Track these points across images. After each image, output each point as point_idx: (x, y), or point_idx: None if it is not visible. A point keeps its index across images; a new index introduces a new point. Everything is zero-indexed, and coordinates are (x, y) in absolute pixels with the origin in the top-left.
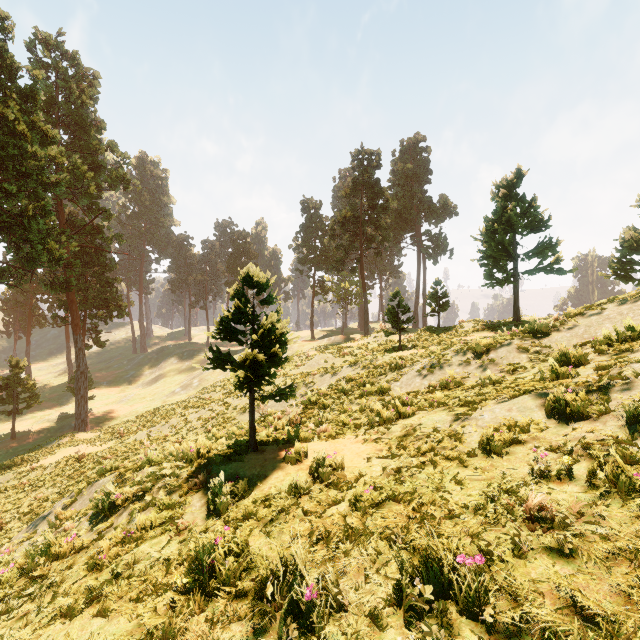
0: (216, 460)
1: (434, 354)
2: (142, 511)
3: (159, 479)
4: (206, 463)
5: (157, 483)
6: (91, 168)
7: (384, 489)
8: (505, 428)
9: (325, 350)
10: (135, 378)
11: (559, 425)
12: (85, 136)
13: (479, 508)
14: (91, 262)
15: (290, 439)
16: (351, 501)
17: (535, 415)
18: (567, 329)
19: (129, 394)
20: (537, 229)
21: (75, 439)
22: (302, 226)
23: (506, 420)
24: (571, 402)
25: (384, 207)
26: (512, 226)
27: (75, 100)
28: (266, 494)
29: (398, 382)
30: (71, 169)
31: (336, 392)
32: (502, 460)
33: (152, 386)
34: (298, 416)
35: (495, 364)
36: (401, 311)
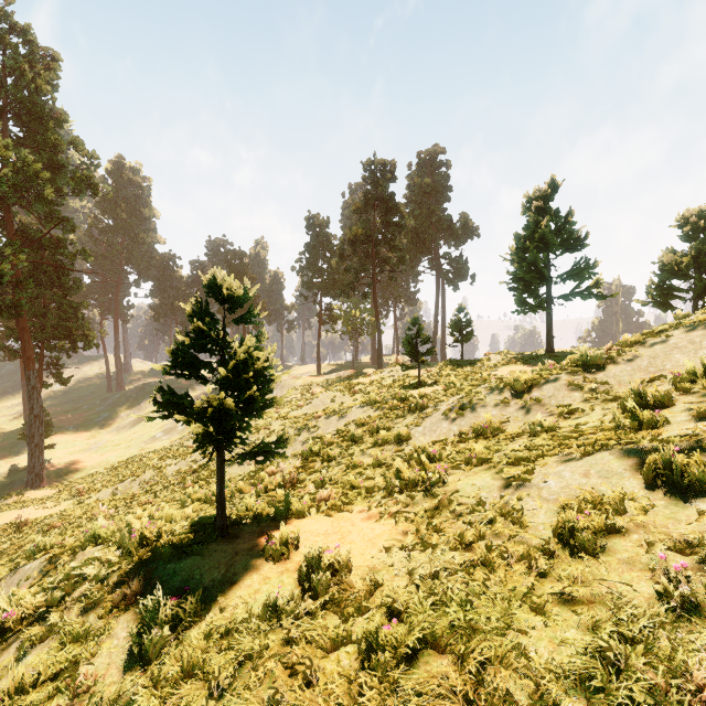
0: (163, 554)
1: (463, 392)
2: (38, 643)
3: (79, 582)
4: (149, 558)
5: (74, 590)
6: (49, 168)
7: (415, 624)
8: (590, 506)
9: (332, 387)
10: (109, 421)
11: (672, 502)
12: (41, 129)
13: (590, 679)
14: (49, 282)
15: (277, 515)
16: (361, 647)
17: (627, 484)
18: (626, 361)
19: (100, 440)
20: (573, 248)
21: (24, 499)
22: (307, 245)
23: (586, 492)
24: (683, 466)
25: (400, 225)
26: (546, 244)
27: (28, 85)
28: (228, 619)
29: (420, 427)
30: (21, 167)
31: (344, 439)
32: (597, 564)
33: (129, 430)
34: (296, 471)
35: (541, 405)
36: (420, 341)
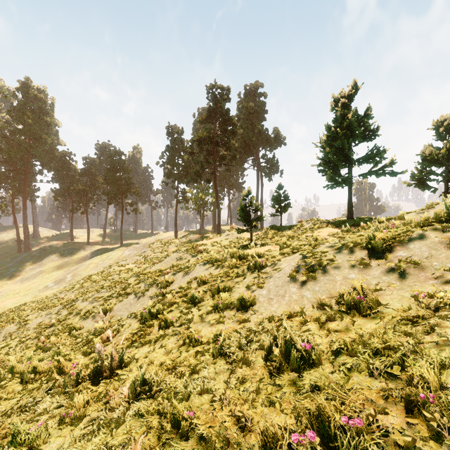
0: None
1: (305, 251)
2: None
3: None
4: None
5: None
6: None
7: None
8: None
9: (181, 247)
10: (15, 274)
11: None
12: None
13: None
14: None
15: None
16: None
17: None
18: None
19: (4, 290)
20: (368, 138)
21: None
22: (167, 147)
23: None
24: None
25: (233, 131)
26: (350, 132)
27: None
28: None
29: (263, 289)
30: None
31: (185, 299)
32: None
33: (29, 281)
34: (131, 338)
35: (420, 267)
36: (252, 209)
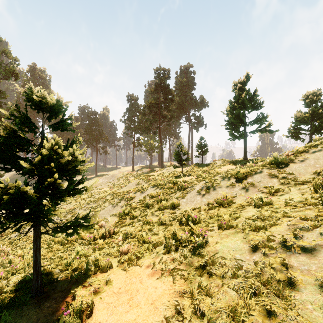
0: None
1: (207, 179)
2: None
3: None
4: None
5: None
6: None
7: None
8: None
9: (138, 177)
10: None
11: None
12: None
13: None
14: None
15: (86, 271)
16: None
17: None
18: (300, 161)
19: None
20: (256, 108)
21: None
22: (127, 109)
23: None
24: None
25: (172, 99)
26: (244, 105)
27: None
28: None
29: (184, 199)
30: None
31: (142, 205)
32: None
33: None
34: (115, 224)
35: (254, 186)
36: (182, 153)
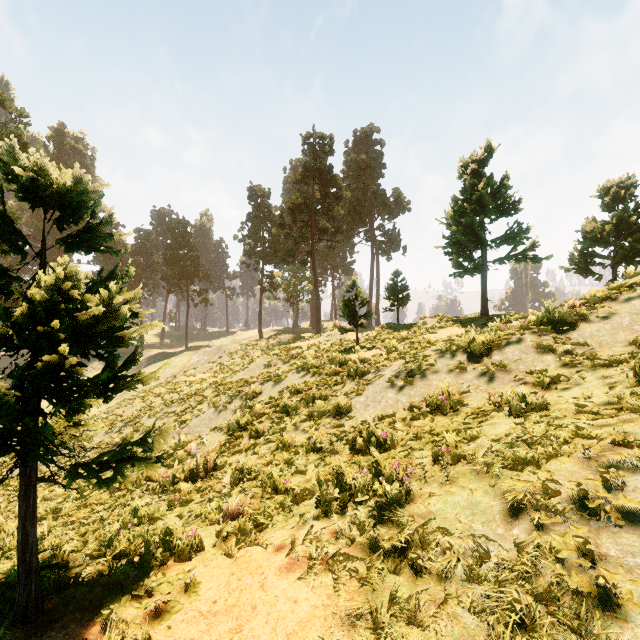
0: None
1: (409, 356)
2: None
3: None
4: None
5: None
6: None
7: None
8: None
9: (269, 351)
10: None
11: None
12: None
13: None
14: None
15: (143, 559)
16: None
17: None
18: (601, 318)
19: None
20: (507, 213)
21: None
22: (249, 215)
23: None
24: None
25: (337, 196)
26: (482, 207)
27: None
28: None
29: (361, 396)
30: None
31: (276, 410)
32: None
33: None
34: (219, 449)
35: (507, 371)
36: (359, 304)
